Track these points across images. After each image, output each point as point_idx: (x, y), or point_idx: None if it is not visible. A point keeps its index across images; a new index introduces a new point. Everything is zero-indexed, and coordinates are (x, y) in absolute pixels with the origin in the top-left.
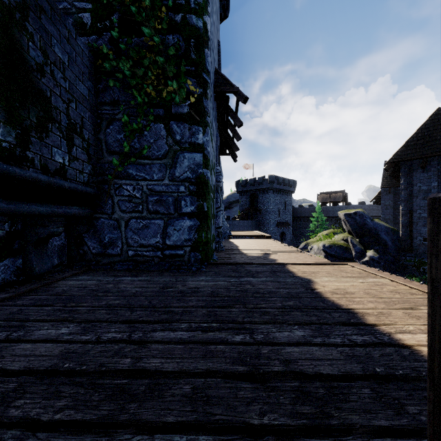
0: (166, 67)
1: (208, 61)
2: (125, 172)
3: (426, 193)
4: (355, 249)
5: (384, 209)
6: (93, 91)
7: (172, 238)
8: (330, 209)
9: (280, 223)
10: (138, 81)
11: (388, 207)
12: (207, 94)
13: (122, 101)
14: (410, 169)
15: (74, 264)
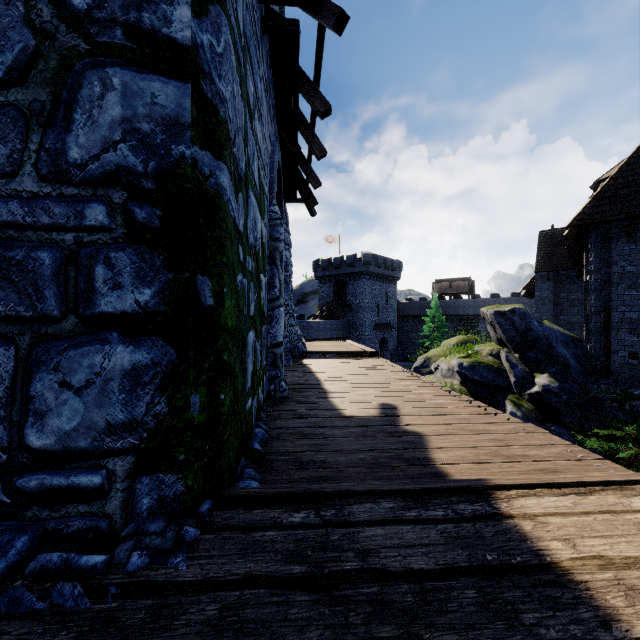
0: None
1: None
2: None
3: (633, 278)
4: (516, 372)
5: (539, 304)
6: None
7: (53, 420)
8: (451, 304)
9: (379, 325)
10: None
11: (546, 301)
12: None
13: None
14: (605, 238)
15: None
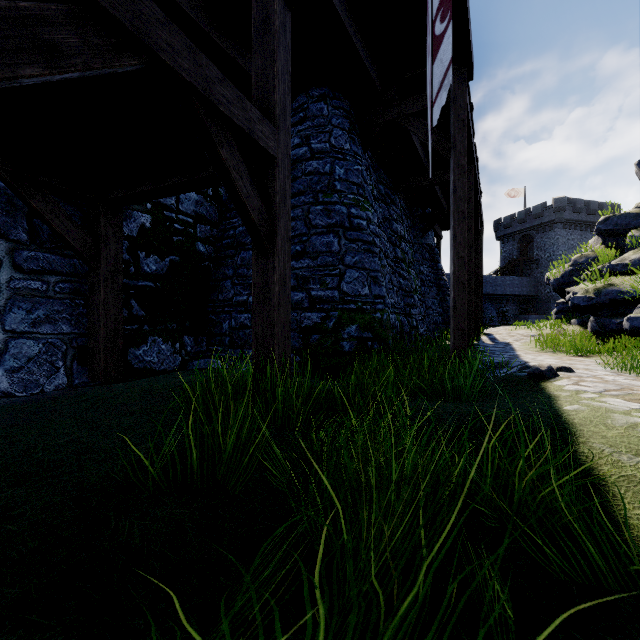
0: None
1: None
2: None
3: None
4: None
5: None
6: None
7: None
8: None
9: None
10: None
11: None
12: None
13: None
14: None
15: None
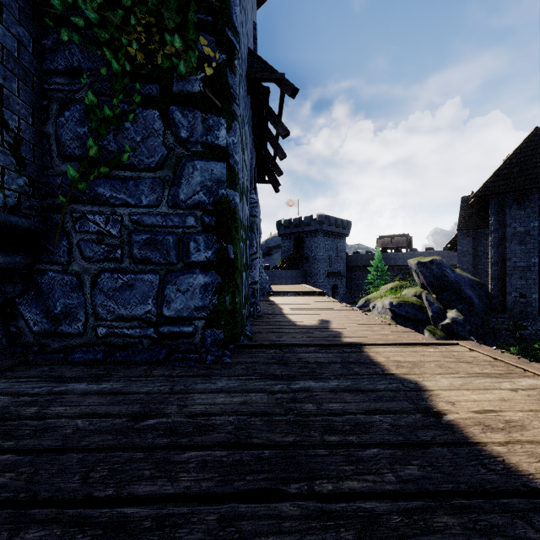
0: (162, 11)
1: (236, 13)
2: (92, 192)
3: (523, 237)
4: (433, 309)
5: (461, 256)
6: (31, 48)
7: (174, 304)
8: (392, 256)
9: (331, 274)
10: (114, 34)
11: (467, 253)
12: (233, 65)
13: (86, 69)
14: (502, 205)
15: (0, 352)
